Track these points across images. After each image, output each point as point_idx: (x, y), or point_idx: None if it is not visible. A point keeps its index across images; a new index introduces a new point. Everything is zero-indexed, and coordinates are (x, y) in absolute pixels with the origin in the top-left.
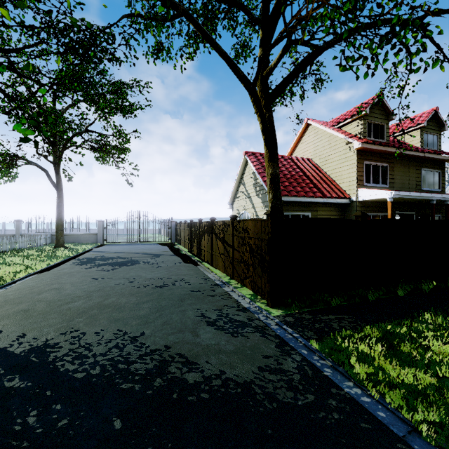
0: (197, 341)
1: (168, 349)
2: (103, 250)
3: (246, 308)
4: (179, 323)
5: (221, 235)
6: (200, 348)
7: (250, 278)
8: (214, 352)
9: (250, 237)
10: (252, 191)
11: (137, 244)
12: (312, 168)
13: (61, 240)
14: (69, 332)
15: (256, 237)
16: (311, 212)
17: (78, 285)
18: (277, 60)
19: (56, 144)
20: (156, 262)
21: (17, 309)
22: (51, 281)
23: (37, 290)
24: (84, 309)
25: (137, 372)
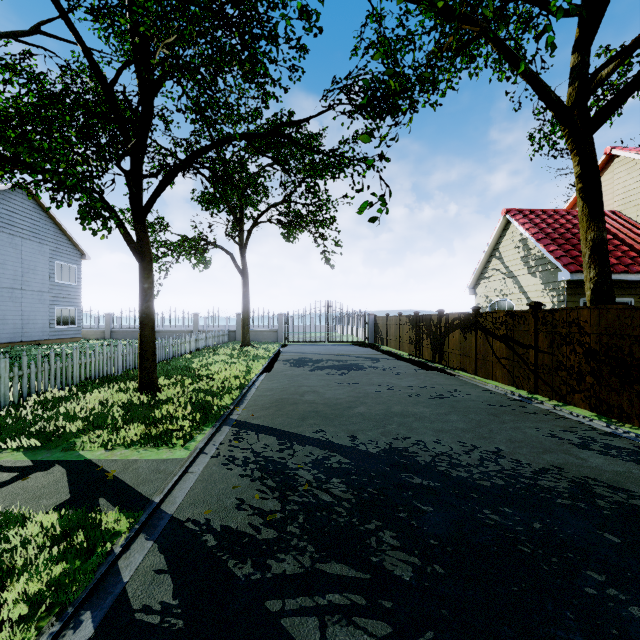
0: (592, 465)
1: (560, 469)
2: (295, 350)
3: (611, 433)
4: (531, 441)
5: (500, 331)
6: (609, 474)
7: (584, 393)
8: (639, 481)
9: (586, 333)
10: (518, 268)
11: (327, 344)
12: (625, 227)
13: (247, 338)
14: (401, 439)
15: (604, 333)
16: (634, 298)
17: (330, 389)
18: (614, 67)
19: (242, 221)
20: (387, 368)
21: (302, 409)
22: (293, 383)
23: (292, 391)
24: (380, 416)
25: (555, 489)
